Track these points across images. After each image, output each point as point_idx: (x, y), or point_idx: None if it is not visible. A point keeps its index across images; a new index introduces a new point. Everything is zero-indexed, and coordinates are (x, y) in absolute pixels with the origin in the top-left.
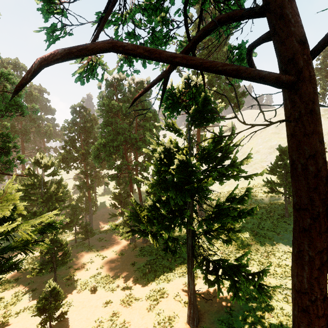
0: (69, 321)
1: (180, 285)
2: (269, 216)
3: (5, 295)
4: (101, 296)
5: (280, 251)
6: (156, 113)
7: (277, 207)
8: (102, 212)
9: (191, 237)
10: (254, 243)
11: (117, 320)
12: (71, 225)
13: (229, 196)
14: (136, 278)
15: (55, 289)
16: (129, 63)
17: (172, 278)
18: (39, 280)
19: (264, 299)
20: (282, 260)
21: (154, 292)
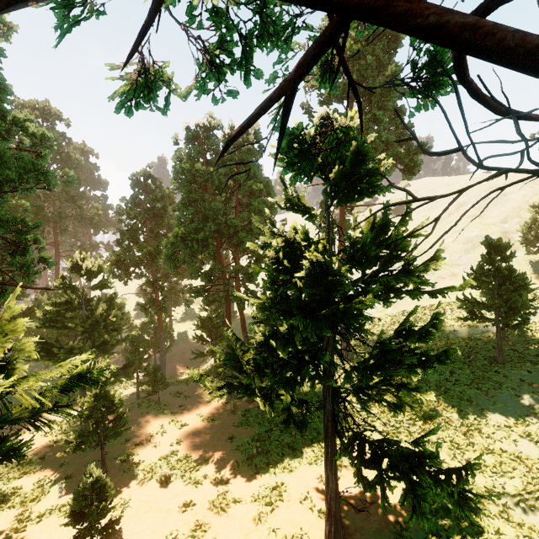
0: (123, 534)
1: (312, 479)
2: (468, 361)
3: (24, 485)
4: (177, 493)
5: (490, 425)
6: (270, 183)
7: (482, 346)
8: (181, 348)
9: (332, 399)
10: (443, 409)
11: (202, 536)
12: (130, 370)
13: (400, 327)
14: (236, 463)
15: (99, 480)
16: (218, 76)
17: (298, 466)
18: (78, 460)
19: (468, 518)
20: (495, 441)
21: (265, 490)
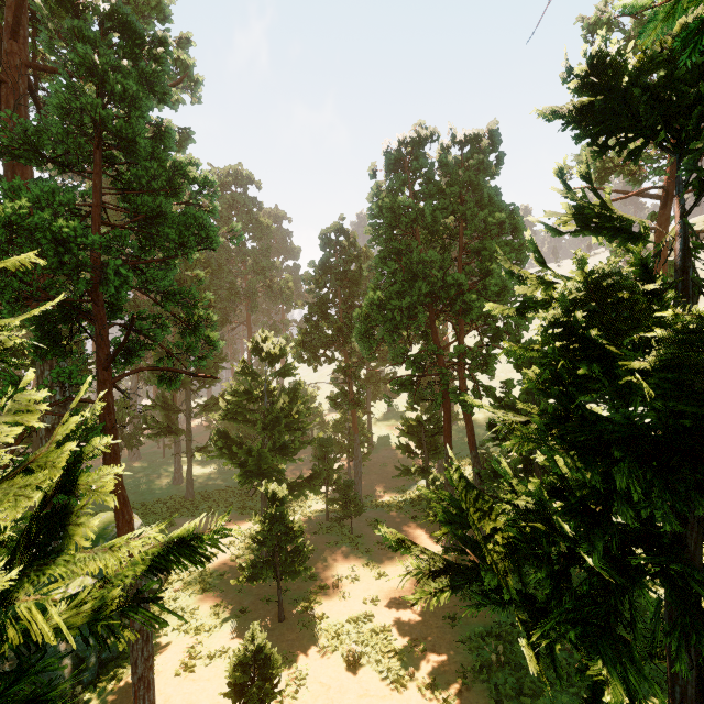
0: None
1: None
2: None
3: (202, 605)
4: (368, 690)
5: None
6: (516, 212)
7: None
8: (382, 457)
9: None
10: None
11: None
12: (317, 482)
13: None
14: (461, 669)
15: (262, 649)
16: None
17: None
18: (256, 589)
19: None
20: None
21: None
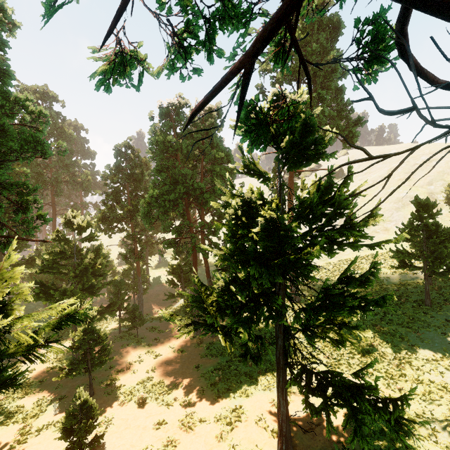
0: (107, 447)
1: (265, 403)
2: (400, 303)
3: (26, 403)
4: (151, 413)
5: (420, 359)
6: (230, 152)
7: (411, 290)
8: (156, 291)
9: (283, 336)
10: (378, 344)
11: None
12: (113, 308)
13: (342, 274)
14: (201, 388)
15: (86, 402)
16: (185, 55)
17: (254, 392)
18: (70, 383)
19: (403, 441)
20: (424, 373)
21: (226, 412)
